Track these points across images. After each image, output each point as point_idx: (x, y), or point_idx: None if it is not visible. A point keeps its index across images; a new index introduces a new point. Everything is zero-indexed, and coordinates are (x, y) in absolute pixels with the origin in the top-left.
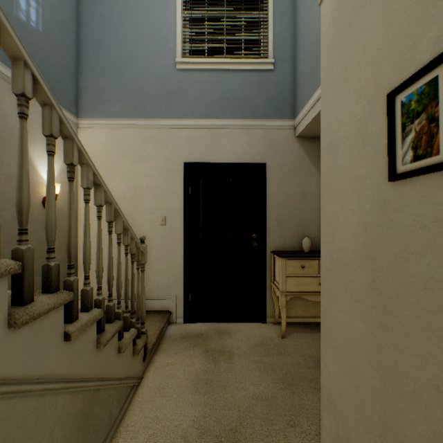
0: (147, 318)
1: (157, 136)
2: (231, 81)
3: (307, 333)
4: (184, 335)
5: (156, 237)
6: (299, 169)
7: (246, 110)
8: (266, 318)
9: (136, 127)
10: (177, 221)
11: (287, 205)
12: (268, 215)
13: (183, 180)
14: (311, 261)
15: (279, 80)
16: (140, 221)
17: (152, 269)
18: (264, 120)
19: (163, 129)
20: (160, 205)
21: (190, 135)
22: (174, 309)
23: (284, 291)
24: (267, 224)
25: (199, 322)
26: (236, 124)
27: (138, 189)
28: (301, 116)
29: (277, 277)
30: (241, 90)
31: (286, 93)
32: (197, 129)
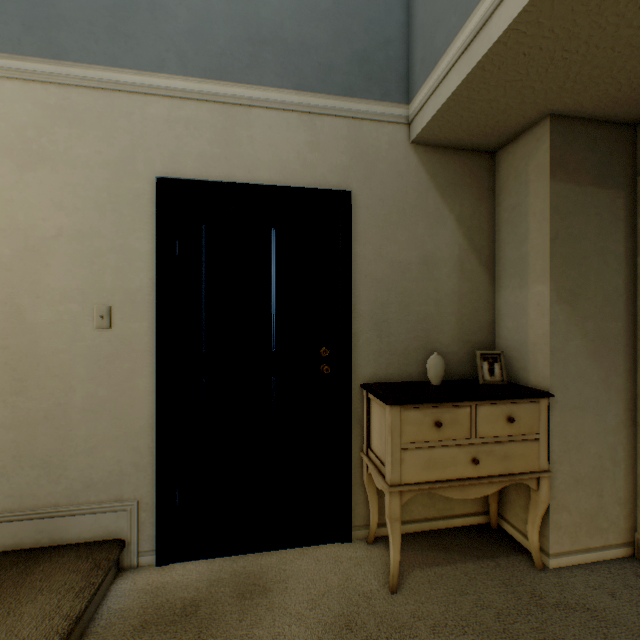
0: (43, 581)
1: (87, 106)
2: (274, 1)
3: (443, 568)
4: (148, 615)
5: (85, 360)
6: (417, 210)
7: (306, 71)
8: (351, 531)
9: (25, 78)
10: (141, 320)
11: (394, 285)
12: (356, 306)
13: (156, 220)
14: (455, 411)
15: (377, 17)
16: (38, 320)
17: (74, 440)
18: (347, 98)
19: (102, 90)
20: (95, 280)
21: (175, 113)
22: (134, 533)
23: (396, 482)
24: (353, 326)
25: (196, 558)
26: (285, 100)
27: (32, 237)
28: (428, 88)
29: (378, 444)
30: (297, 25)
31: (393, 46)
32: (193, 102)
